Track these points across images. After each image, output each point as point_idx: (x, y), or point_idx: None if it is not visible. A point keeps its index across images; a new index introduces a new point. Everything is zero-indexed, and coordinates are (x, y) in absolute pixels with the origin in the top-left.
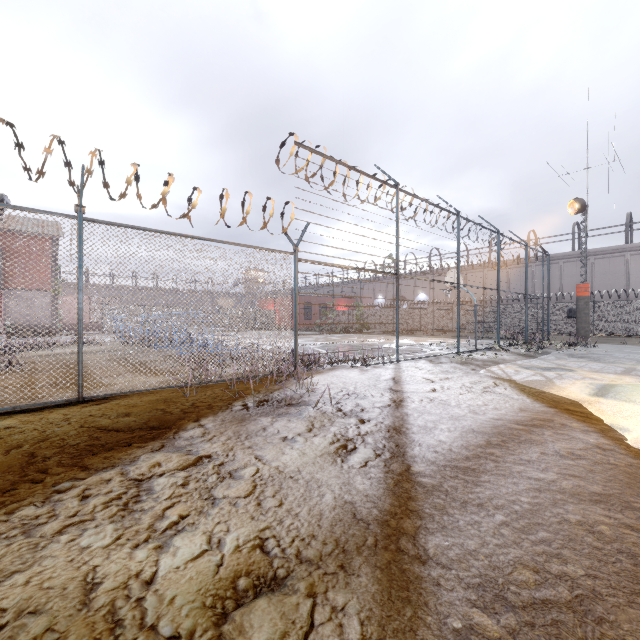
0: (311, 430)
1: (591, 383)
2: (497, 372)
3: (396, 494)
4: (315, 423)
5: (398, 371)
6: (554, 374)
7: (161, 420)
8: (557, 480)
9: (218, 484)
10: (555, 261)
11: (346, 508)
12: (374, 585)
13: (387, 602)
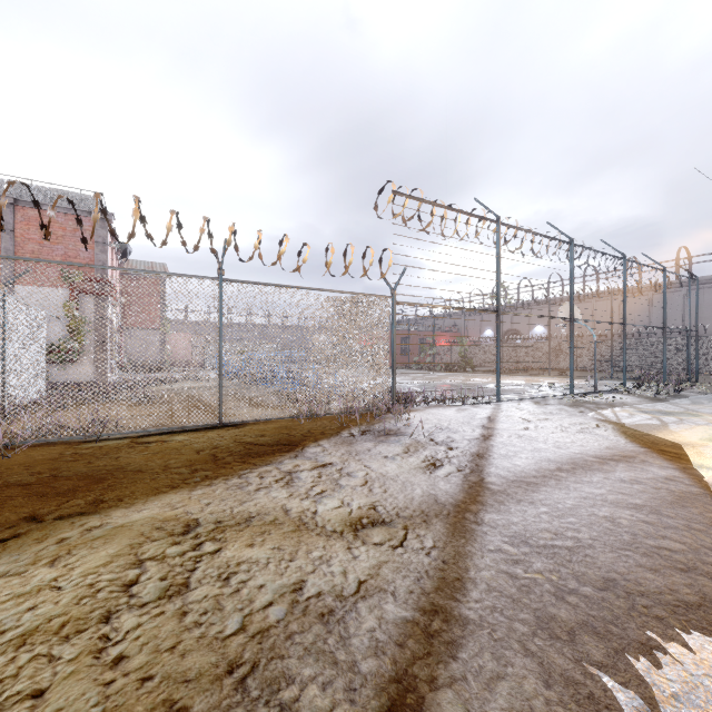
0: (407, 452)
1: None
2: (607, 415)
3: (469, 492)
4: (410, 448)
5: (496, 411)
6: (674, 419)
7: (289, 440)
8: (605, 494)
9: (341, 478)
10: None
11: (431, 496)
12: (444, 529)
13: (451, 535)
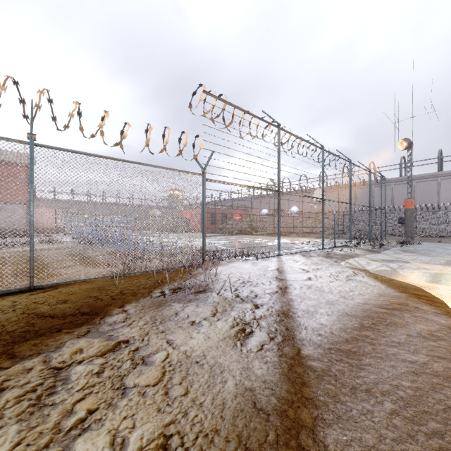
0: (215, 315)
1: (425, 272)
2: (354, 264)
3: (291, 380)
4: (218, 308)
5: (280, 263)
6: (396, 265)
7: (92, 306)
8: (428, 362)
9: (131, 371)
10: (388, 184)
11: (246, 396)
12: None
13: None
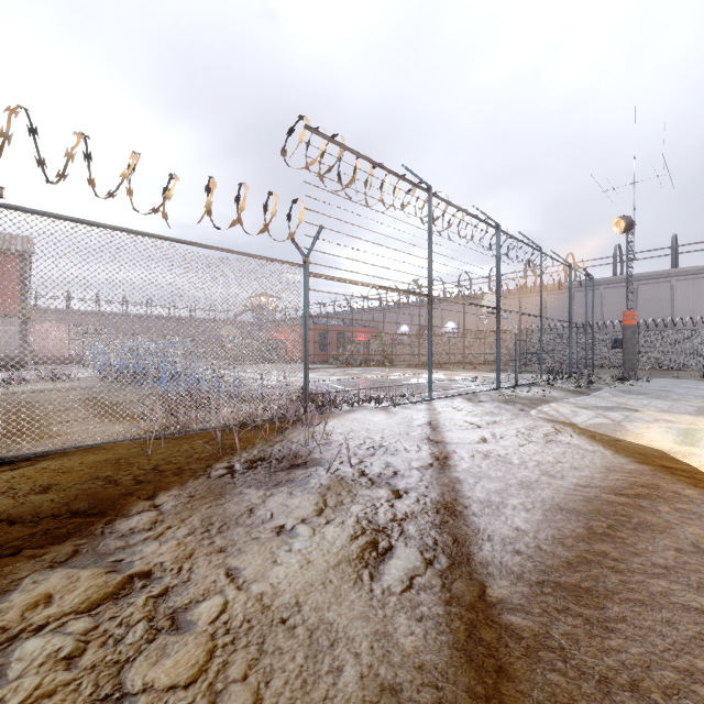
0: (322, 512)
1: (669, 427)
2: (551, 413)
3: (473, 661)
4: (328, 499)
5: (433, 413)
6: (619, 415)
7: (95, 498)
8: None
9: (142, 649)
10: (595, 287)
11: None
12: None
13: None
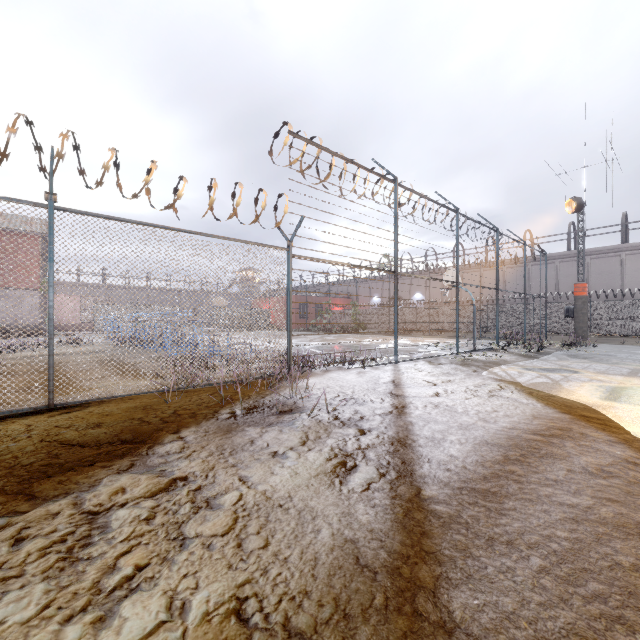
0: (305, 443)
1: (600, 386)
2: (500, 374)
3: (407, 528)
4: (309, 434)
5: (397, 373)
6: (559, 376)
7: (136, 432)
8: (594, 506)
9: (191, 517)
10: (551, 261)
11: (347, 549)
12: None
13: None
